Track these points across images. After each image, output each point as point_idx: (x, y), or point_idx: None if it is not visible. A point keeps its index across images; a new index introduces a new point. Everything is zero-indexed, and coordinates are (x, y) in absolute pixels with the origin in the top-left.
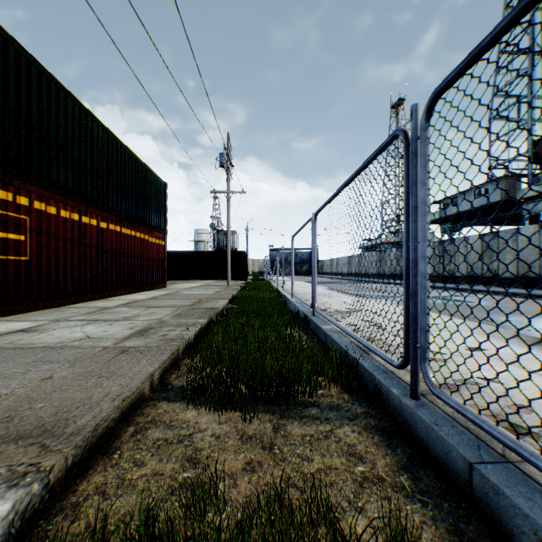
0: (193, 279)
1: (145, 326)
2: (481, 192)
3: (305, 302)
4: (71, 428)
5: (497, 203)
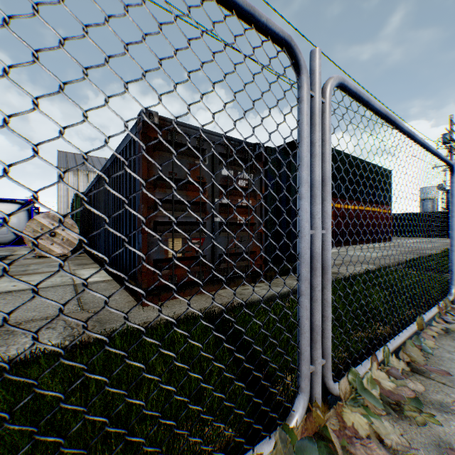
0: (415, 236)
1: (385, 255)
2: None
3: None
4: (377, 264)
5: None
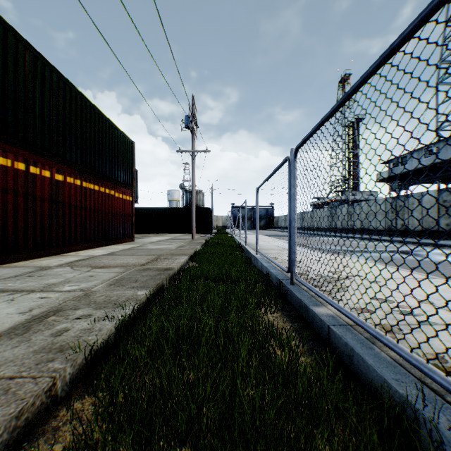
0: (163, 233)
1: (54, 305)
2: (432, 151)
3: (276, 263)
4: None
5: (449, 161)
